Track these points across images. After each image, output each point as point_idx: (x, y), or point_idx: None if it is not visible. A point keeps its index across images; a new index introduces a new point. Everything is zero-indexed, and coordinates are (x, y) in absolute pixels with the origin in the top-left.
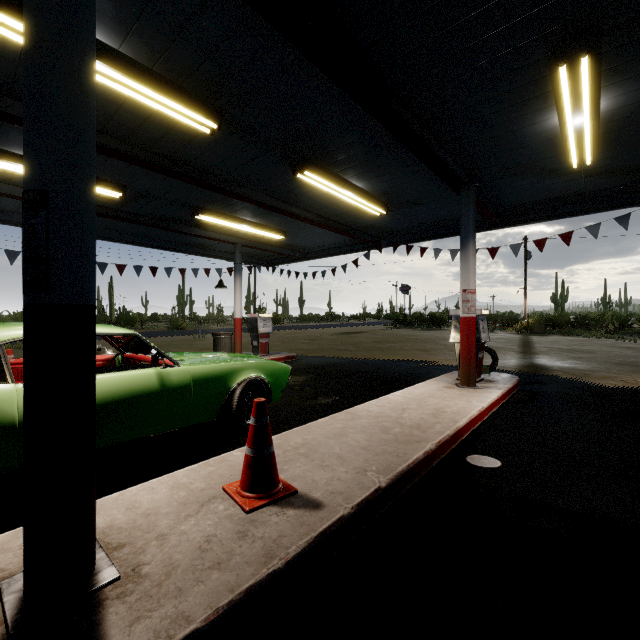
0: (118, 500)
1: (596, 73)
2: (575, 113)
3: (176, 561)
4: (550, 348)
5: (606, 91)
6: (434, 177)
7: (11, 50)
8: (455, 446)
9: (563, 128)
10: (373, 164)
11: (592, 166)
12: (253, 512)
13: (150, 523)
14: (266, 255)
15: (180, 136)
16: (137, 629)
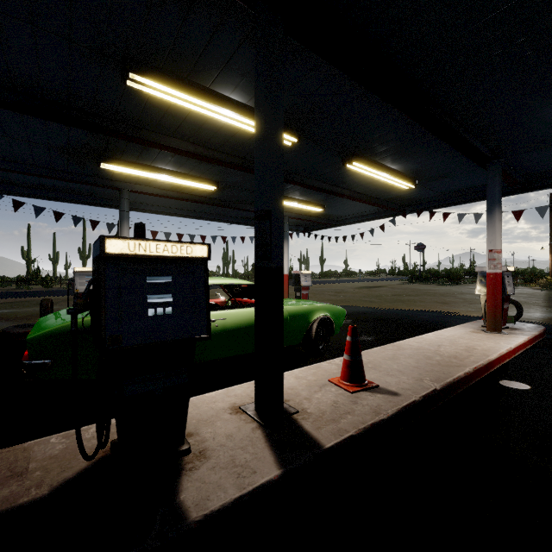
0: None
1: None
2: None
3: (323, 409)
4: None
5: None
6: (461, 156)
7: (184, 112)
8: (488, 374)
9: None
10: (408, 152)
11: None
12: (355, 393)
13: (296, 392)
14: (304, 223)
15: None
16: (322, 431)
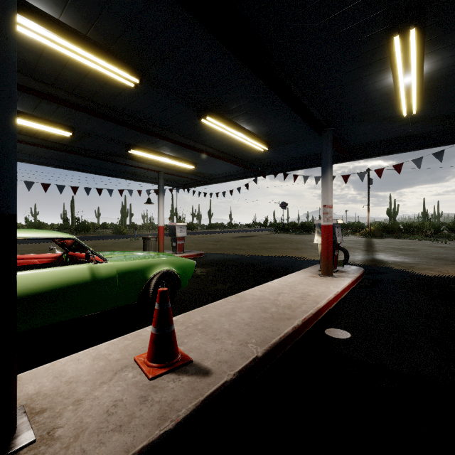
0: (49, 370)
1: (421, 43)
2: (405, 74)
3: (85, 424)
4: (386, 247)
5: (428, 57)
6: (302, 122)
7: None
8: (317, 321)
9: (396, 86)
10: (257, 112)
11: (417, 115)
12: (155, 379)
13: (70, 390)
14: (182, 180)
15: (112, 89)
16: None
